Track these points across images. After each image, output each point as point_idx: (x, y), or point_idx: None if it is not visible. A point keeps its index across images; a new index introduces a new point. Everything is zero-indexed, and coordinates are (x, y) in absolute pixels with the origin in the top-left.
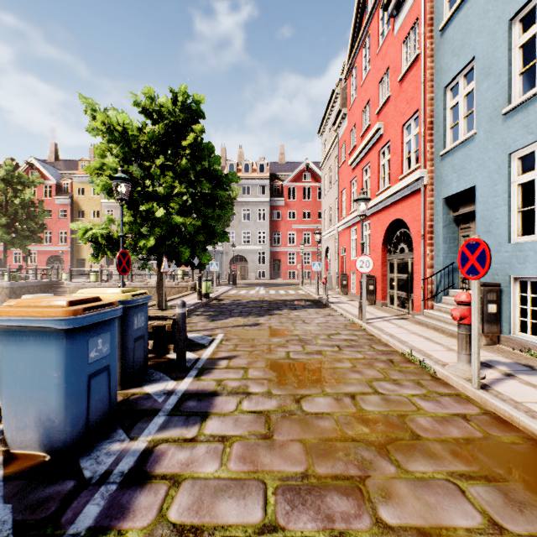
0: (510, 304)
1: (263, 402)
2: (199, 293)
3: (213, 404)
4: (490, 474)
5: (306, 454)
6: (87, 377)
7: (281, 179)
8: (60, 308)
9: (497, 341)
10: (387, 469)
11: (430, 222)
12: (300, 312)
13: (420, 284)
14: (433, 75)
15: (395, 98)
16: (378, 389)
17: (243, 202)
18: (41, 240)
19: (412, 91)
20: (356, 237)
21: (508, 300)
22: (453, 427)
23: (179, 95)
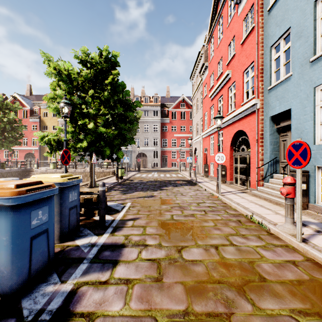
0: (315, 184)
1: (155, 252)
2: (116, 176)
3: (121, 253)
4: (320, 311)
5: (186, 294)
6: (30, 239)
7: (167, 106)
8: (9, 189)
9: (306, 207)
10: (245, 307)
11: (261, 132)
12: (179, 188)
13: (255, 171)
14: (263, 39)
15: (238, 55)
16: (233, 242)
17: (144, 121)
18: (20, 143)
19: (249, 50)
20: (213, 141)
21: (314, 181)
22: (287, 271)
23: (104, 52)
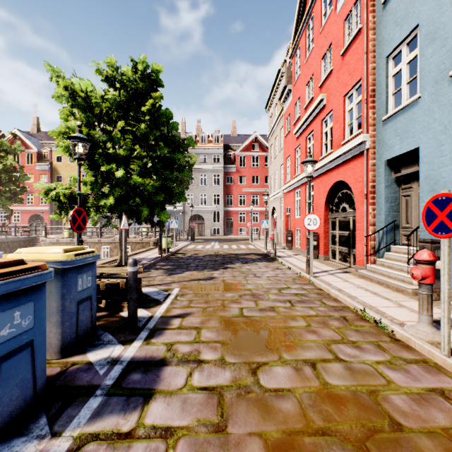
0: None
1: (215, 374)
2: (160, 248)
3: (160, 377)
4: None
5: None
6: None
7: (233, 149)
8: None
9: None
10: None
11: (373, 183)
12: (251, 266)
13: (363, 241)
14: (375, 47)
15: (337, 71)
16: (339, 355)
17: (201, 169)
18: (22, 201)
19: (354, 63)
20: (300, 198)
21: None
22: (435, 410)
23: (139, 64)
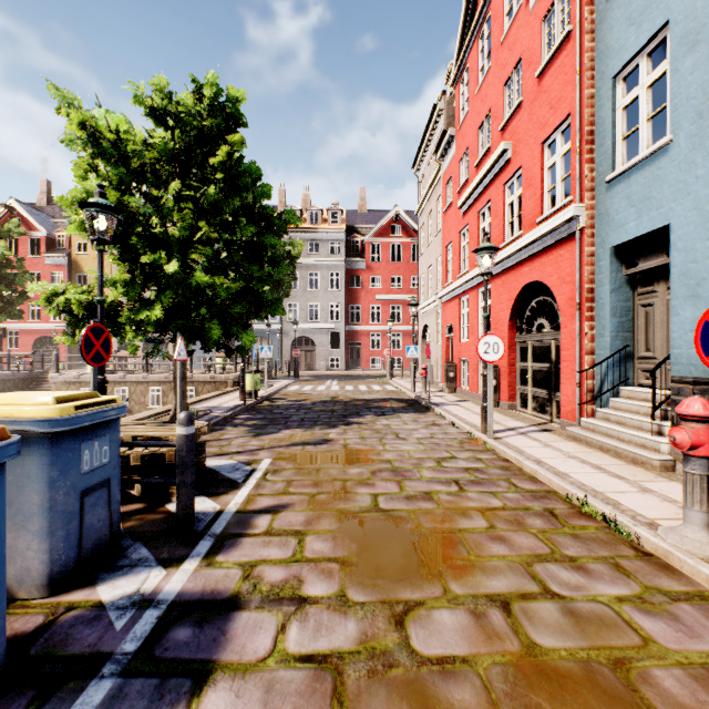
0: None
1: (329, 626)
2: (242, 390)
3: (227, 633)
4: None
5: None
6: None
7: (361, 233)
8: None
9: None
10: None
11: (590, 285)
12: (391, 420)
13: (573, 379)
14: (594, 61)
15: (531, 103)
16: (550, 584)
17: (310, 264)
18: (21, 314)
19: (559, 89)
20: (468, 309)
21: None
22: None
23: (207, 88)
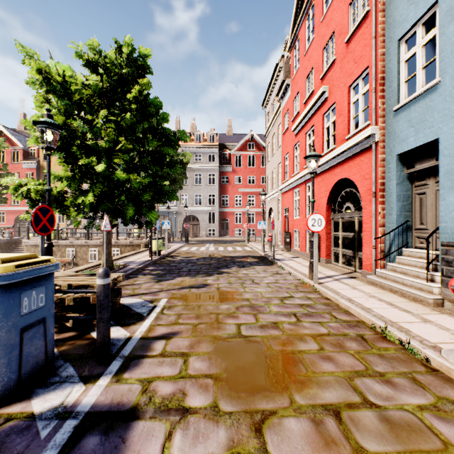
0: None
1: (204, 433)
2: (150, 250)
3: (126, 441)
4: None
5: None
6: None
7: (229, 148)
8: None
9: None
10: None
11: (382, 180)
12: (249, 270)
13: (371, 243)
14: (385, 30)
15: (341, 60)
16: (368, 396)
17: (195, 168)
18: (6, 200)
19: (361, 50)
20: (299, 197)
21: None
22: None
23: (125, 47)
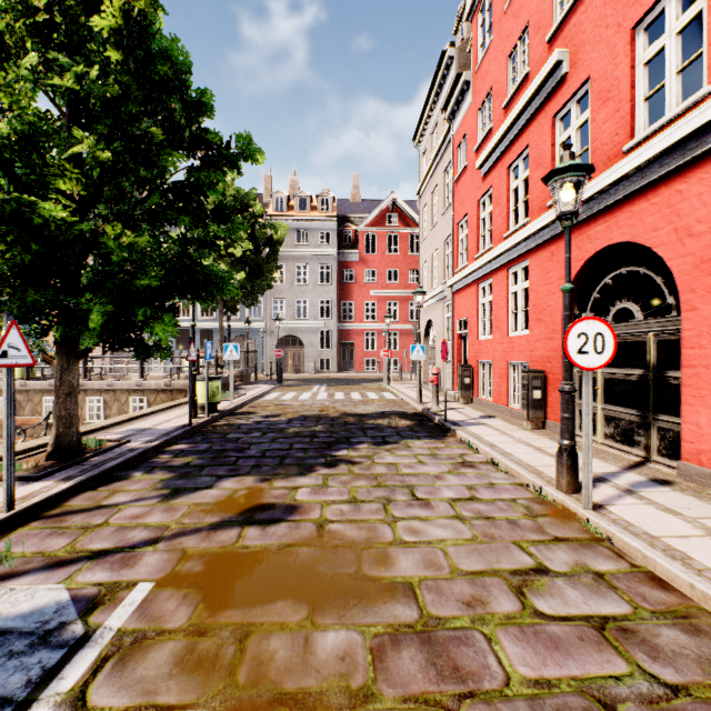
0: None
1: None
2: (192, 404)
3: None
4: None
5: None
6: None
7: (354, 223)
8: None
9: None
10: None
11: None
12: (397, 453)
13: None
14: None
15: None
16: None
17: (297, 255)
18: None
19: None
20: (491, 297)
21: None
22: None
23: None
